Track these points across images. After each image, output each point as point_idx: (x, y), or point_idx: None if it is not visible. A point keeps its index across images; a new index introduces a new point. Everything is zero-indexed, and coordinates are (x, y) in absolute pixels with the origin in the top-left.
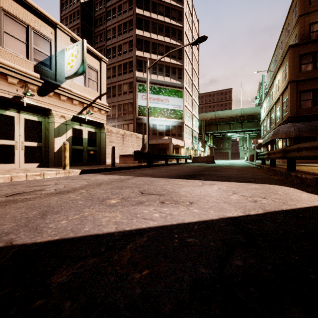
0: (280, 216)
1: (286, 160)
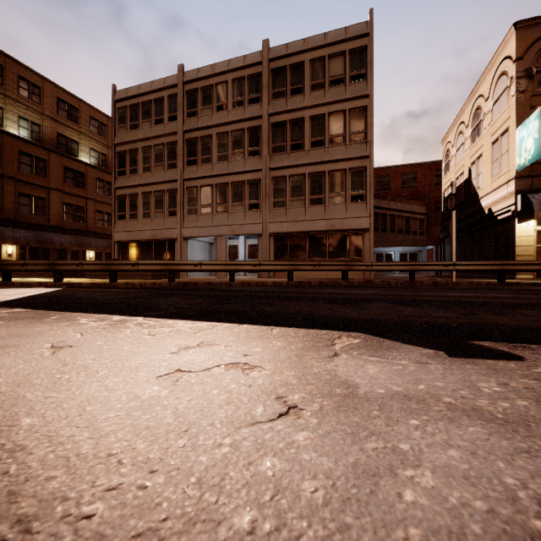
0: (59, 290)
1: (3, 272)
